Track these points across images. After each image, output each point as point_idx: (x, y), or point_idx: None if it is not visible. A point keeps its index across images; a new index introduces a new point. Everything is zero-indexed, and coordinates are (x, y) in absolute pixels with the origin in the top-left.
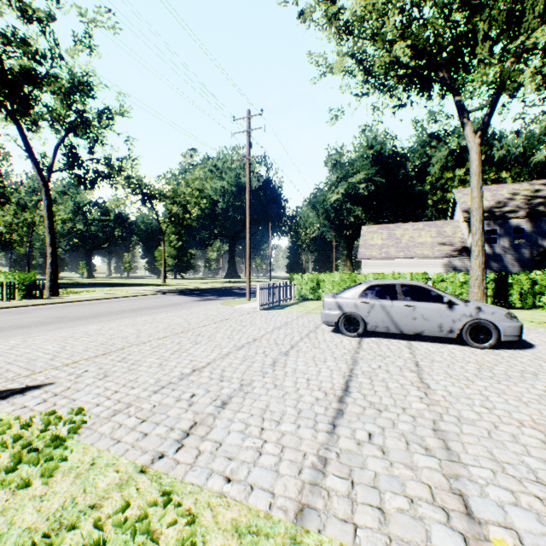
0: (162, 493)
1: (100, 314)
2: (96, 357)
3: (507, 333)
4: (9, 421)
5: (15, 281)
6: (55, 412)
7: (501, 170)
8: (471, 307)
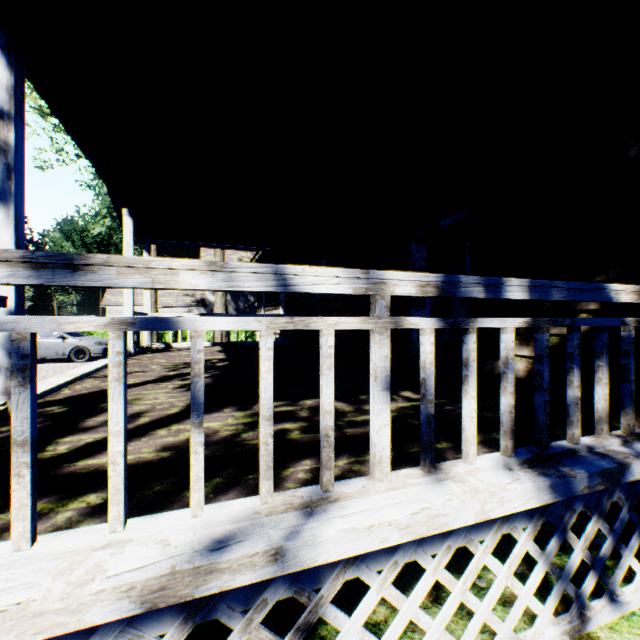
0: None
1: None
2: None
3: (96, 352)
4: None
5: None
6: None
7: None
8: (77, 340)
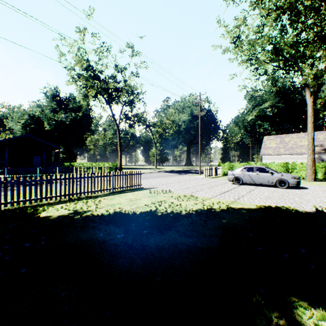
0: (191, 195)
1: (147, 177)
2: (161, 185)
3: (291, 183)
4: (158, 190)
5: (111, 166)
6: (164, 190)
7: None
8: (279, 174)
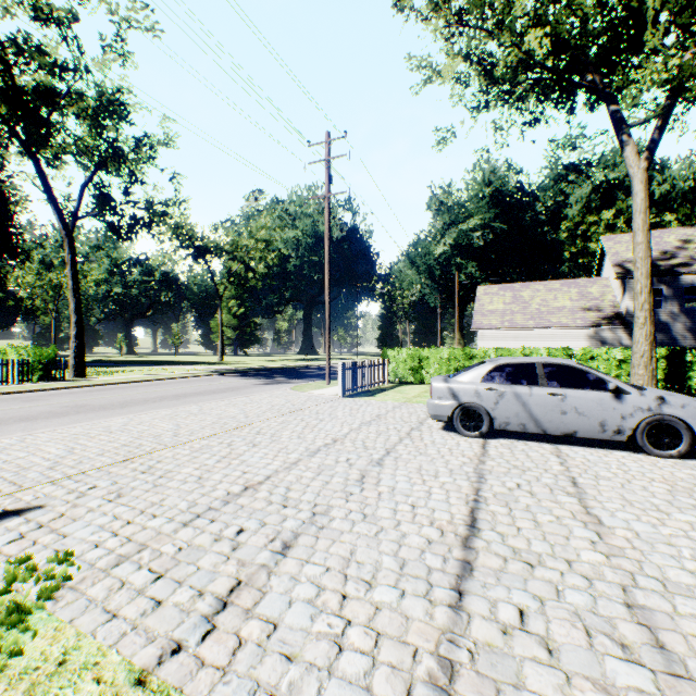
0: None
1: (131, 402)
2: (113, 464)
3: None
4: None
5: (29, 358)
6: (29, 558)
7: (663, 211)
8: (649, 397)
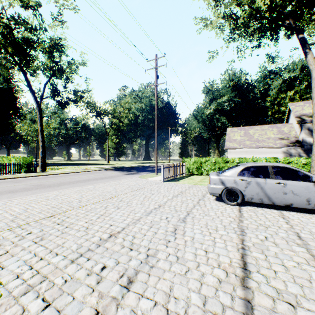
0: None
1: (63, 183)
2: (44, 218)
3: None
4: None
5: (20, 162)
6: None
7: None
8: None
